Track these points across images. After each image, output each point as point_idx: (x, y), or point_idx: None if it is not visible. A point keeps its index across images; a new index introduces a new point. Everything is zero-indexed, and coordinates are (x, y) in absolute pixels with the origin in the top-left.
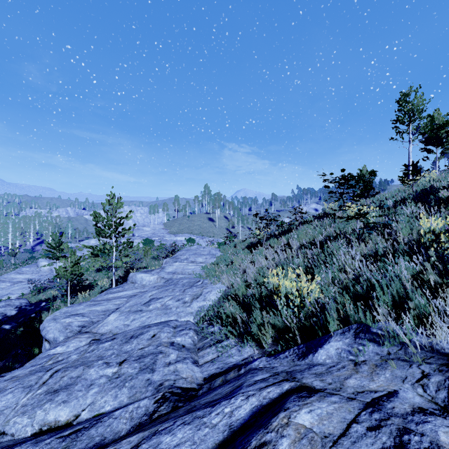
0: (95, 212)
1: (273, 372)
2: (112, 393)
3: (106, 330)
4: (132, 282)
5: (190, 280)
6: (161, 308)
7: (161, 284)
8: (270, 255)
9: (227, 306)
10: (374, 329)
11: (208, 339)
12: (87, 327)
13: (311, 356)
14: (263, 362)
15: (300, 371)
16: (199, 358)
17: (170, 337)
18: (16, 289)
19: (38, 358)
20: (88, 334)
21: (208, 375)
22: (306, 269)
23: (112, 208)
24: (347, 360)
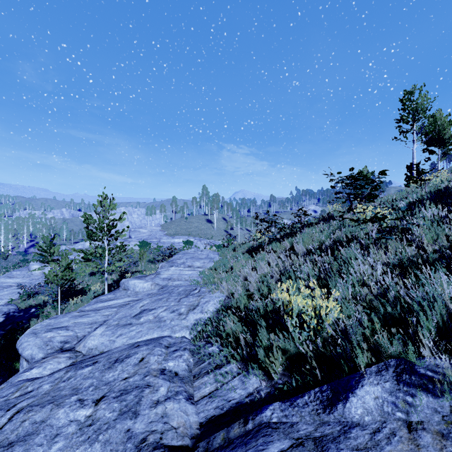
0: (86, 213)
1: (295, 438)
2: (80, 451)
3: (90, 347)
4: (124, 289)
5: (186, 287)
6: (153, 321)
7: (155, 292)
8: (273, 260)
9: (227, 321)
10: (422, 368)
11: (205, 363)
12: (70, 343)
13: (341, 407)
14: (277, 411)
15: (333, 439)
16: (195, 391)
17: (160, 362)
18: (5, 294)
19: (10, 382)
20: (70, 353)
21: (205, 419)
22: (317, 280)
23: (104, 209)
24: (394, 418)
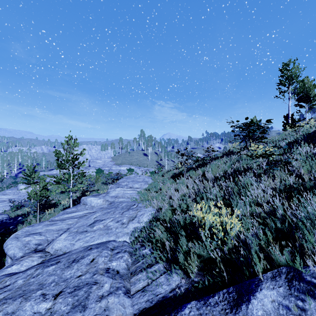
0: (56, 150)
1: None
2: None
3: (56, 249)
4: (83, 204)
5: (128, 203)
6: (103, 229)
7: (105, 207)
8: (190, 184)
9: (157, 230)
10: (308, 276)
11: (140, 263)
12: (42, 245)
13: (244, 308)
14: (193, 310)
15: None
16: (131, 286)
17: (106, 262)
18: (0, 206)
19: None
20: (41, 253)
21: (138, 311)
22: (222, 200)
23: (70, 146)
24: None
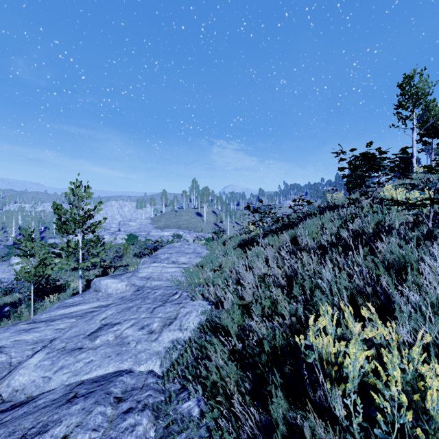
0: (55, 203)
1: None
2: None
3: (15, 388)
4: (95, 290)
5: (165, 291)
6: (112, 343)
7: (127, 296)
8: (272, 257)
9: (213, 357)
10: None
11: None
12: None
13: None
14: None
15: None
16: None
17: None
18: None
19: None
20: None
21: None
22: (352, 294)
23: (78, 198)
24: None
